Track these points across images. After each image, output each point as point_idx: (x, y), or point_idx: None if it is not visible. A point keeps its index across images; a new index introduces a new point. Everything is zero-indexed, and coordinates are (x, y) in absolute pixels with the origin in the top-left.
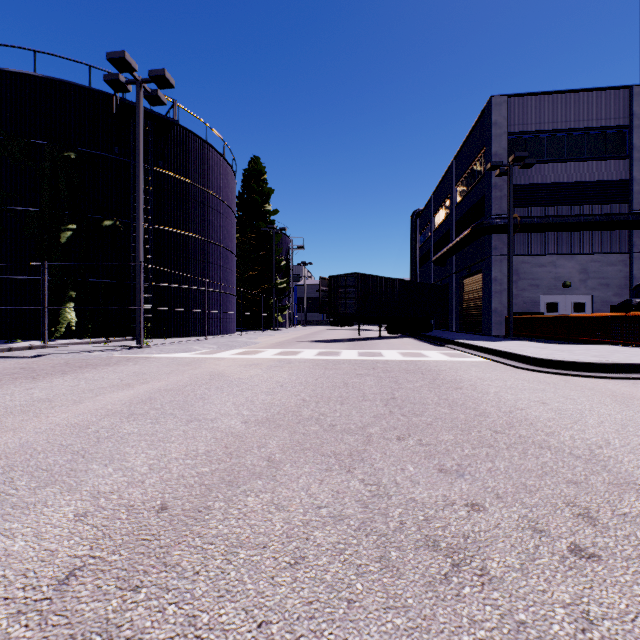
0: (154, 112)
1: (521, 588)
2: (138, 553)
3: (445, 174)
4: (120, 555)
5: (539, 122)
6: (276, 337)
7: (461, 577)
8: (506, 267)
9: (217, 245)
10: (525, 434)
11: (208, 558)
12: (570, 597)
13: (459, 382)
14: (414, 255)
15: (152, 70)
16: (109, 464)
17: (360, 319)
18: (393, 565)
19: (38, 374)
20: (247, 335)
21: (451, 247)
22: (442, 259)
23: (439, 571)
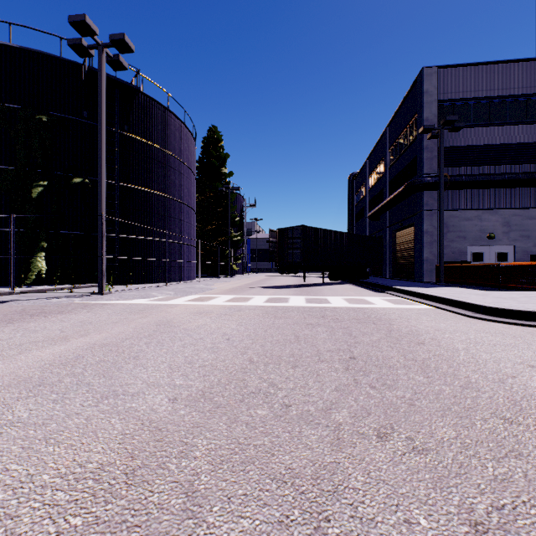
0: (119, 79)
1: None
2: None
3: (379, 140)
4: None
5: (466, 90)
6: (230, 283)
7: None
8: (436, 221)
9: (178, 201)
10: None
11: None
12: None
13: (417, 335)
14: (351, 212)
15: (112, 34)
16: None
17: (305, 267)
18: None
19: None
20: (205, 281)
21: (385, 203)
22: (377, 214)
23: None
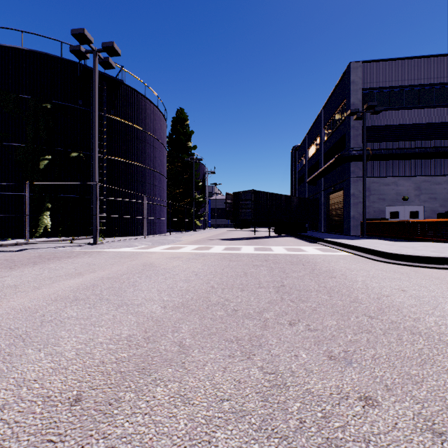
0: (107, 75)
1: None
2: None
3: (316, 120)
4: None
5: (385, 81)
6: (195, 236)
7: None
8: (361, 186)
9: (153, 170)
10: (396, 320)
11: None
12: None
13: (332, 272)
14: (293, 178)
15: (104, 42)
16: (43, 348)
17: (255, 223)
18: None
19: (15, 264)
20: (174, 235)
21: (320, 171)
22: (314, 180)
23: None
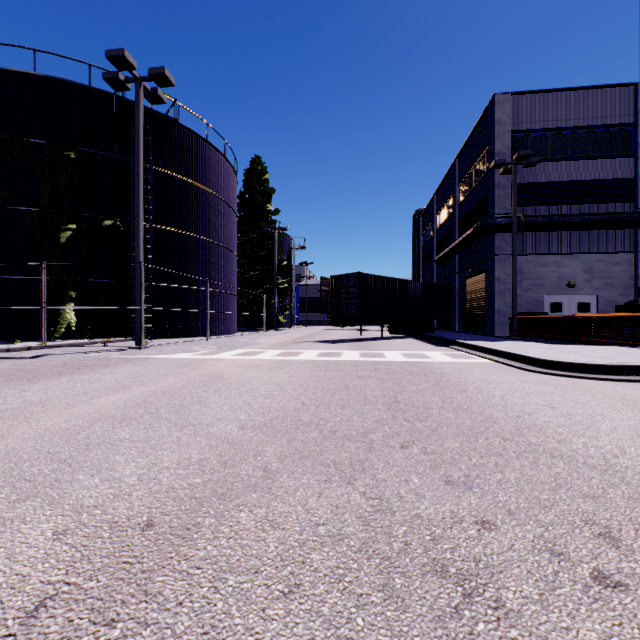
0: (154, 111)
1: (542, 625)
2: (117, 579)
3: (447, 173)
4: (97, 581)
5: (543, 120)
6: (277, 337)
7: (474, 610)
8: (509, 267)
9: (218, 245)
10: (535, 441)
11: (193, 585)
12: (598, 636)
13: (463, 385)
14: (416, 255)
15: (152, 68)
16: (96, 474)
17: (362, 319)
18: (398, 595)
19: (34, 376)
20: (248, 335)
21: (454, 247)
22: (444, 259)
23: (449, 603)
